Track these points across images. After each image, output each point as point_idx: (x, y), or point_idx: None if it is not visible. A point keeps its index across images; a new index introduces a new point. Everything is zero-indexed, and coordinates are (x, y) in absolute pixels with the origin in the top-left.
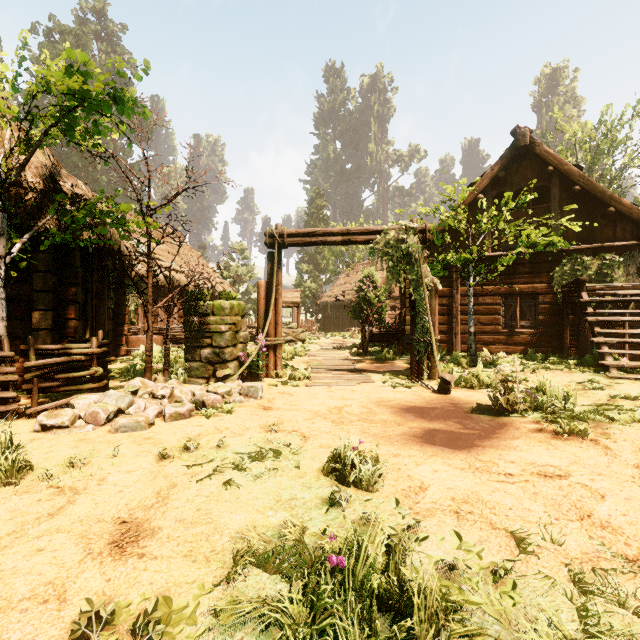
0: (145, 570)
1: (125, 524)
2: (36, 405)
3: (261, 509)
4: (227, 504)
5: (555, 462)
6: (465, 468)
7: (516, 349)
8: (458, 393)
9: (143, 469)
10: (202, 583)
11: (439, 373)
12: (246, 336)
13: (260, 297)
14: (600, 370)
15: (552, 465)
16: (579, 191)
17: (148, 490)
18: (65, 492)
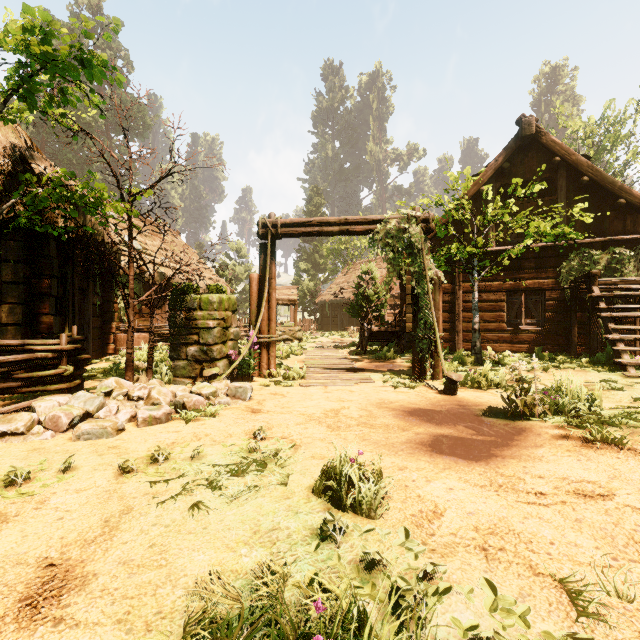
0: None
1: (51, 568)
2: None
3: (232, 545)
4: (190, 537)
5: (591, 477)
6: (486, 485)
7: (521, 347)
8: (465, 394)
9: (96, 487)
10: None
11: (444, 372)
12: (237, 333)
13: (252, 291)
14: (616, 369)
15: (589, 481)
16: (587, 182)
17: (95, 517)
18: None
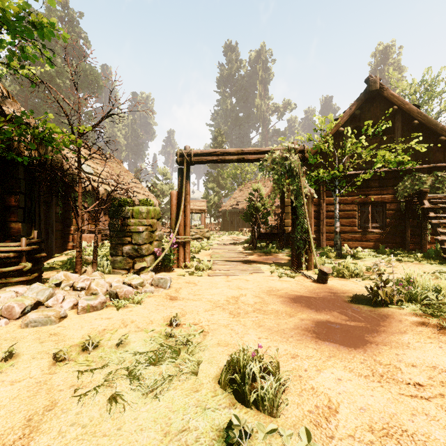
0: None
1: None
2: None
3: None
4: (103, 441)
5: None
6: (369, 375)
7: (368, 244)
8: (333, 282)
9: (30, 378)
10: None
11: (317, 265)
12: (161, 235)
13: (172, 204)
14: (445, 262)
15: None
16: (417, 124)
17: (20, 414)
18: None
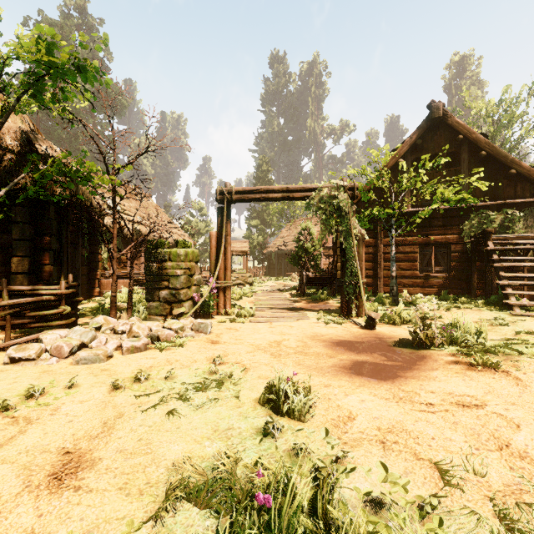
0: (78, 504)
1: (68, 455)
2: (9, 340)
3: (199, 439)
4: (167, 434)
5: (471, 392)
6: (390, 398)
7: (431, 291)
8: (382, 328)
9: (95, 399)
10: (131, 519)
11: (366, 311)
12: (199, 279)
13: (212, 246)
14: (505, 308)
15: (469, 395)
16: (485, 156)
17: (96, 420)
18: (19, 422)
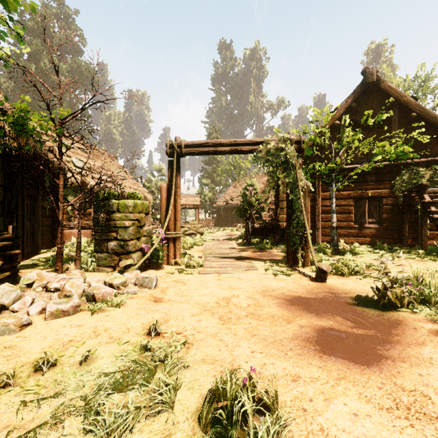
0: None
1: None
2: None
3: None
4: None
5: None
6: (392, 407)
7: (365, 240)
8: (332, 280)
9: None
10: None
11: (315, 263)
12: (149, 230)
13: (162, 198)
14: None
15: None
16: (415, 117)
17: None
18: None
